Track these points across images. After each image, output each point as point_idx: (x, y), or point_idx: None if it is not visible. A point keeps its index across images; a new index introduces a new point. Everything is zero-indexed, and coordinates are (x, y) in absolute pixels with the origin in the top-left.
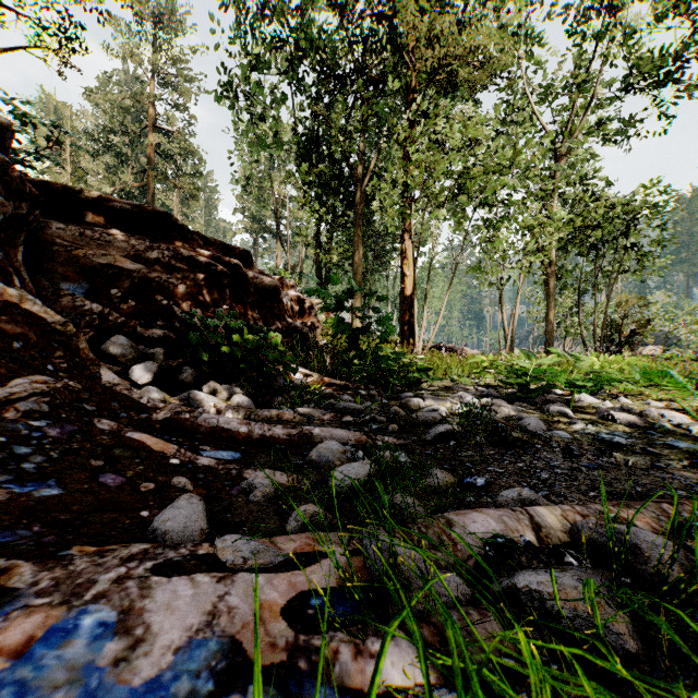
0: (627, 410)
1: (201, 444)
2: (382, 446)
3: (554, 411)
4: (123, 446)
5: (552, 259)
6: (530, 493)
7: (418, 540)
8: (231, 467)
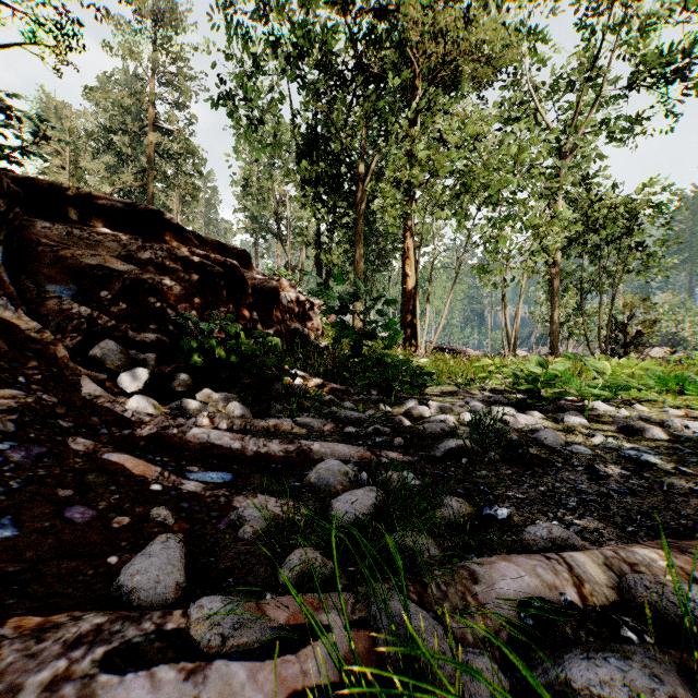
0: (645, 419)
1: (188, 464)
2: (387, 464)
3: (569, 421)
4: (99, 470)
5: (557, 259)
6: (561, 530)
7: (441, 615)
8: (220, 493)
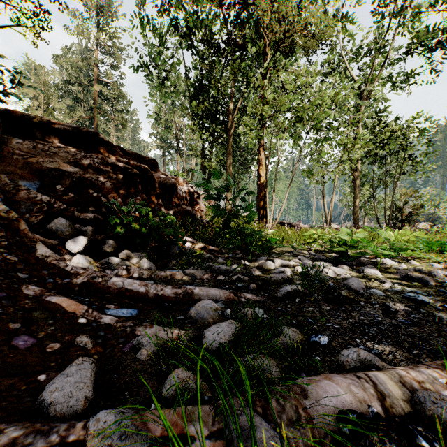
0: (418, 271)
1: (107, 303)
2: (245, 302)
3: (368, 272)
4: (42, 309)
5: (358, 165)
6: (366, 353)
7: (279, 432)
8: (127, 324)
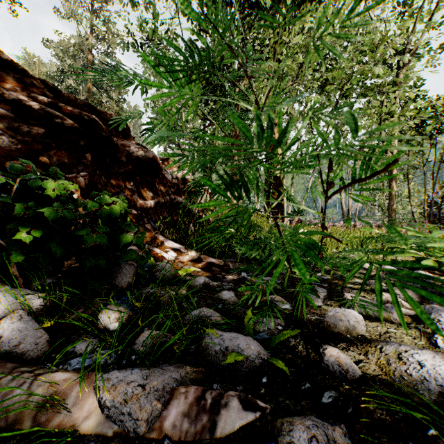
0: None
1: None
2: None
3: None
4: None
5: None
6: None
7: None
8: None
